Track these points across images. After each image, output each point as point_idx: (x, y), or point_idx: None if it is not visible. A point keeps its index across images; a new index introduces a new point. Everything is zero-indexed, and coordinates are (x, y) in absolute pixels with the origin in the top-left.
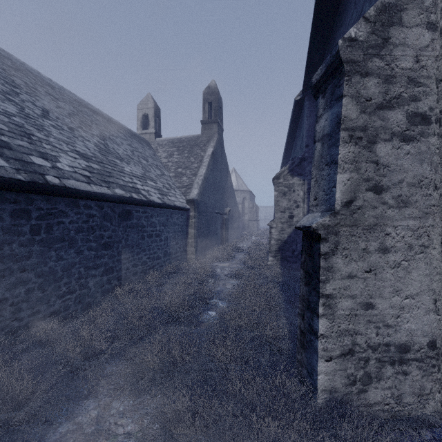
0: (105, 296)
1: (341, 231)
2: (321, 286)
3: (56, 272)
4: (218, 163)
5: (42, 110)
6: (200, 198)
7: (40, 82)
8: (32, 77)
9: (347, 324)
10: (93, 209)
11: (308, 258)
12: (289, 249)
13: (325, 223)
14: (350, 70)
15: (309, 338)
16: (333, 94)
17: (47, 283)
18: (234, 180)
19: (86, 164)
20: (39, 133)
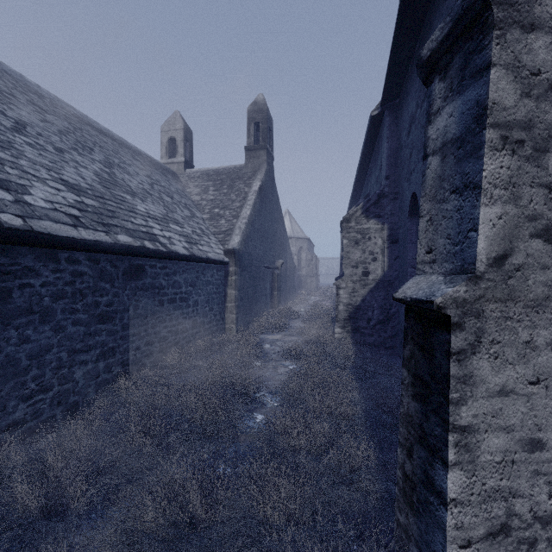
0: (101, 391)
1: (487, 310)
2: (452, 410)
3: (18, 361)
4: (267, 202)
5: (15, 122)
6: (243, 248)
7: (22, 88)
8: (10, 81)
9: (498, 480)
10: (82, 264)
11: (419, 353)
12: (363, 317)
13: (459, 296)
14: (503, 19)
15: (425, 496)
16: (467, 67)
17: (3, 379)
18: (288, 225)
19: (76, 198)
20: (3, 152)
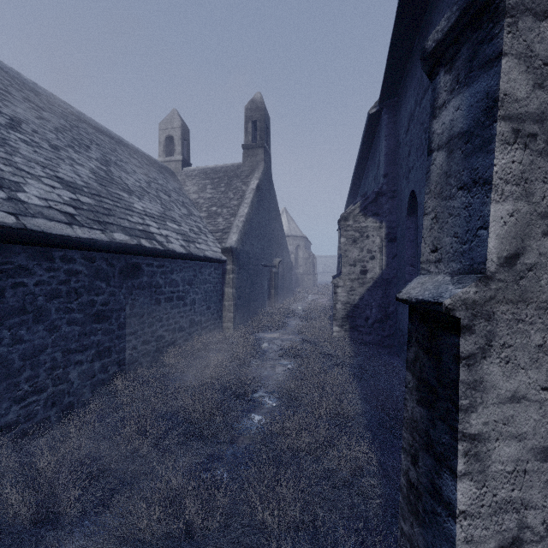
0: (97, 392)
1: (498, 313)
2: (461, 418)
3: (10, 362)
4: (265, 200)
5: (10, 118)
6: (241, 246)
7: (18, 85)
8: (6, 78)
9: (510, 490)
10: (77, 263)
11: (425, 357)
12: (361, 316)
13: (468, 297)
14: (515, 6)
15: (432, 506)
16: (475, 58)
17: None
18: (285, 223)
19: (71, 196)
20: None
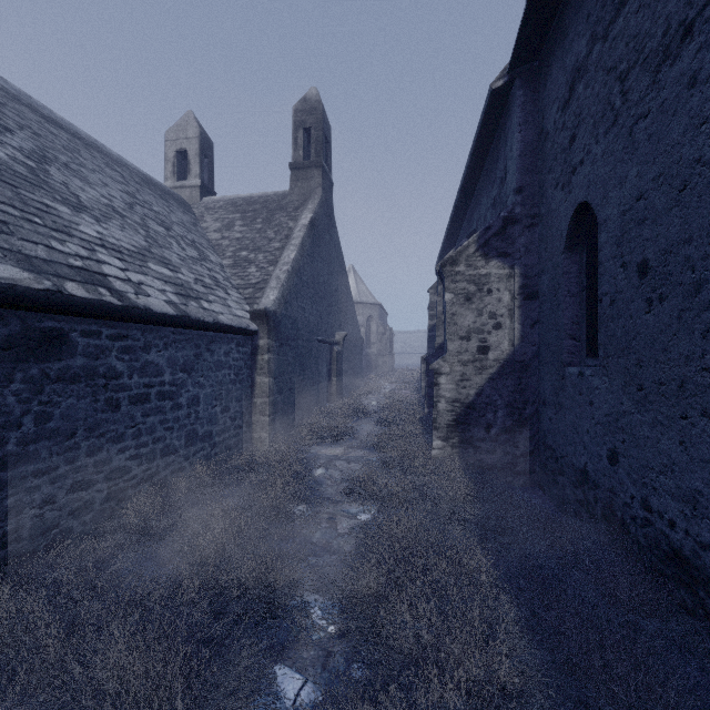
0: None
1: None
2: None
3: None
4: (323, 245)
5: None
6: (283, 309)
7: None
8: None
9: None
10: None
11: None
12: (479, 422)
13: None
14: None
15: None
16: None
17: None
18: (352, 286)
19: None
20: None
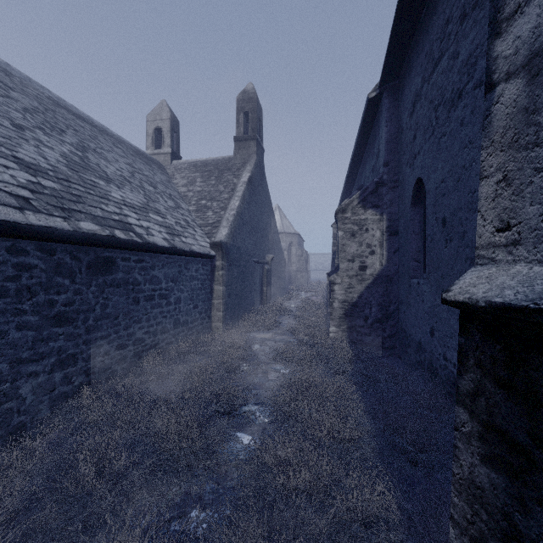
0: (57, 407)
1: None
2: None
3: None
4: (257, 194)
5: None
6: (231, 241)
7: None
8: None
9: None
10: (31, 255)
11: (499, 392)
12: (360, 315)
13: None
14: None
15: None
16: None
17: None
18: (278, 220)
19: (30, 178)
20: None
